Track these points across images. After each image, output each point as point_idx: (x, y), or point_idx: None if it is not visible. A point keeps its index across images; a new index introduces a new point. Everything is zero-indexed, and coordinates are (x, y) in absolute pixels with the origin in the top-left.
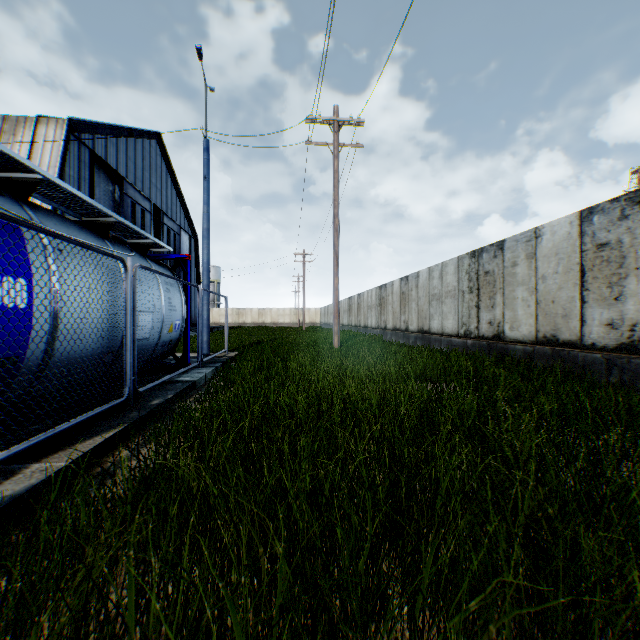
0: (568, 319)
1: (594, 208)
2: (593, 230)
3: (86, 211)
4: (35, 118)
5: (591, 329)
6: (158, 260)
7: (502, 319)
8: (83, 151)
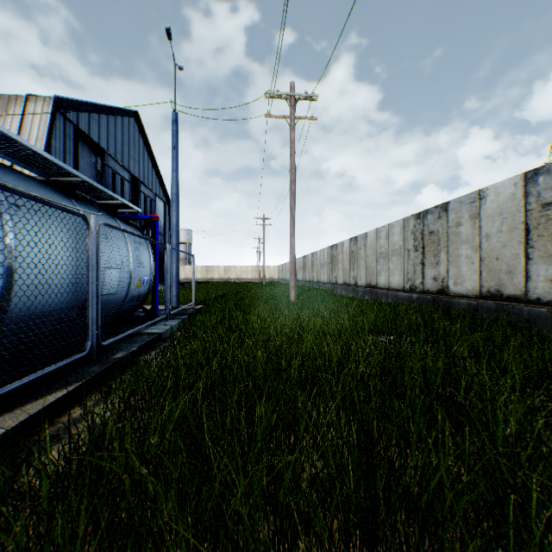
0: (512, 275)
1: (539, 169)
2: (538, 190)
3: (51, 170)
4: (25, 96)
5: (536, 284)
6: (127, 220)
7: (446, 275)
8: (68, 126)
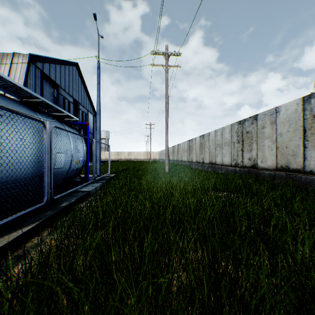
0: (295, 157)
1: (311, 95)
2: (311, 107)
3: (24, 95)
4: (12, 54)
5: (310, 162)
6: (70, 125)
7: (256, 157)
8: (37, 71)
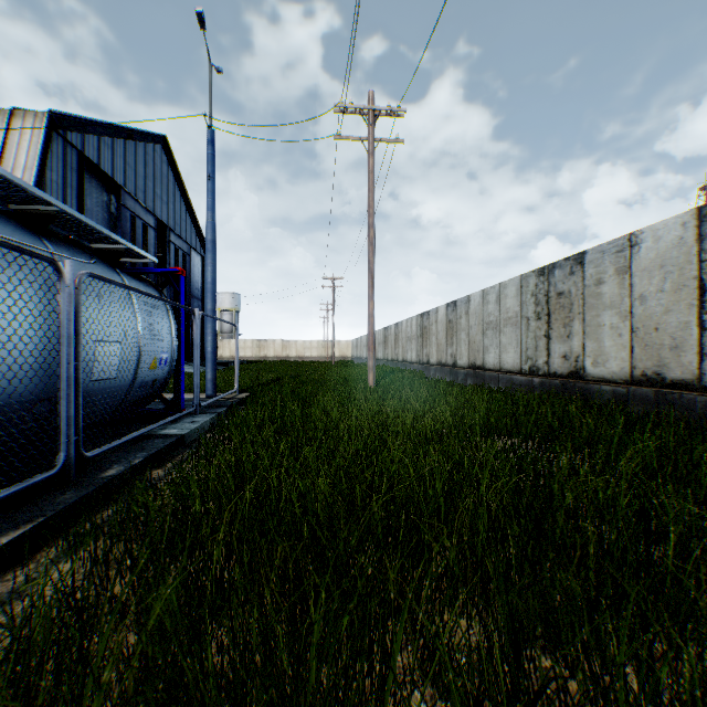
0: (680, 352)
1: None
2: None
3: (8, 193)
4: (9, 110)
5: None
6: (136, 273)
7: (582, 352)
8: (69, 152)
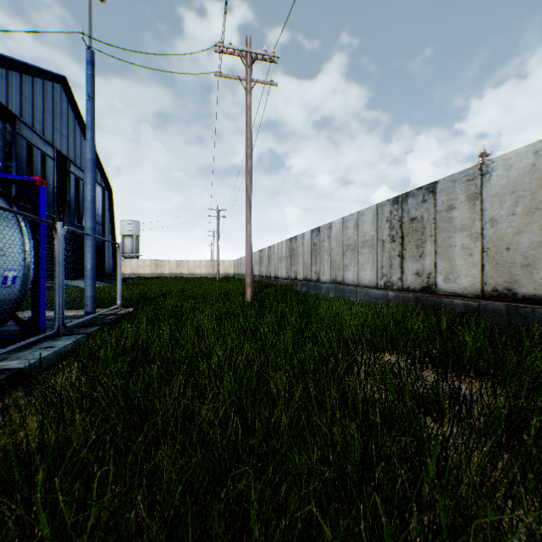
0: (532, 269)
1: None
2: None
3: None
4: None
5: None
6: None
7: (434, 269)
8: None
